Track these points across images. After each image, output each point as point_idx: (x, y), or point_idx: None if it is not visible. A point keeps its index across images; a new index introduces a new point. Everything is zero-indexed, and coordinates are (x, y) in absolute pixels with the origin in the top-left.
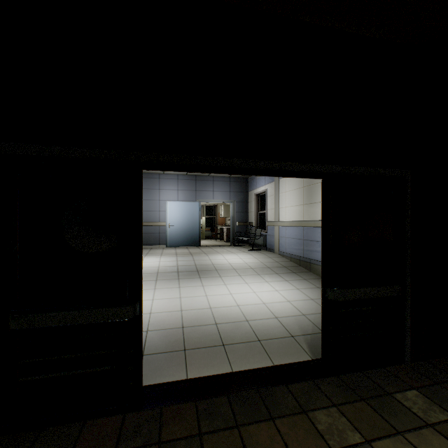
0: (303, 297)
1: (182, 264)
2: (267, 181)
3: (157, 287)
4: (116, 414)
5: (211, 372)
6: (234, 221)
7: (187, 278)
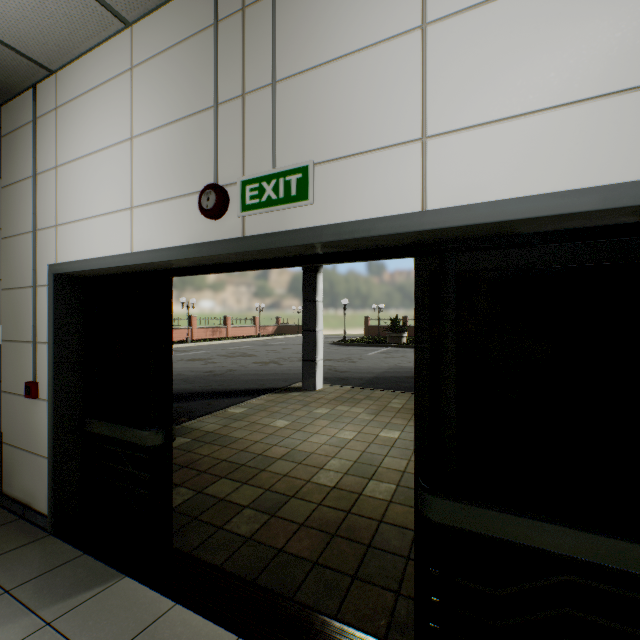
0: None
1: None
2: None
3: None
4: None
5: None
6: None
7: None
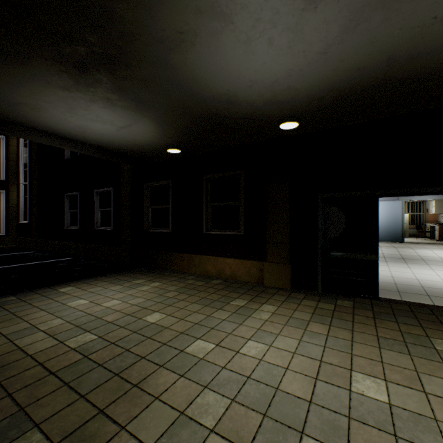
0: None
1: (386, 253)
2: None
3: None
4: (366, 298)
5: (417, 302)
6: None
7: (393, 262)
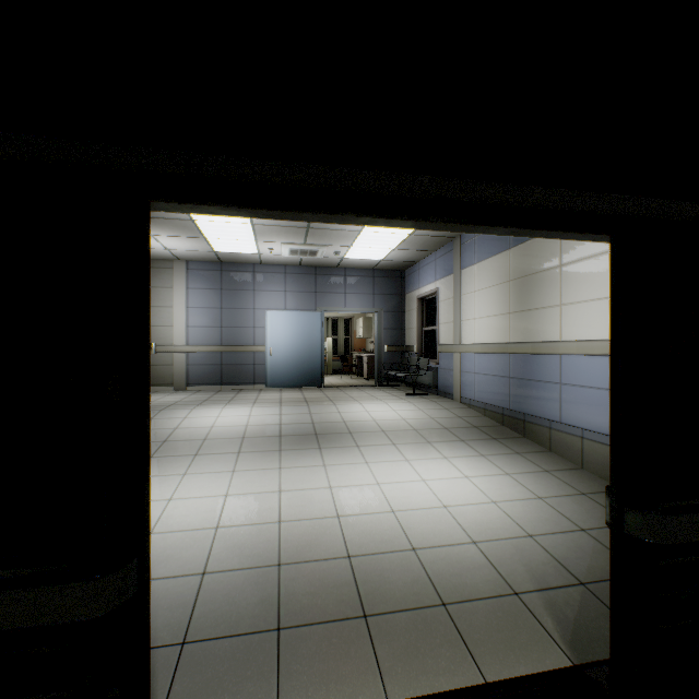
0: (521, 492)
1: (289, 420)
2: (440, 274)
3: (239, 467)
4: None
5: None
6: (380, 344)
7: (297, 450)
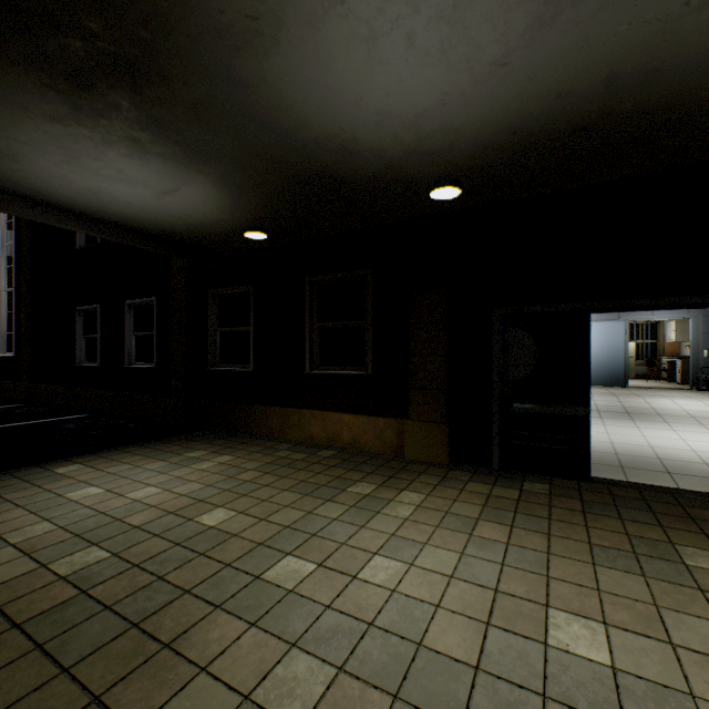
0: None
1: (601, 404)
2: None
3: None
4: (571, 479)
5: (652, 483)
6: (696, 349)
7: (613, 418)
